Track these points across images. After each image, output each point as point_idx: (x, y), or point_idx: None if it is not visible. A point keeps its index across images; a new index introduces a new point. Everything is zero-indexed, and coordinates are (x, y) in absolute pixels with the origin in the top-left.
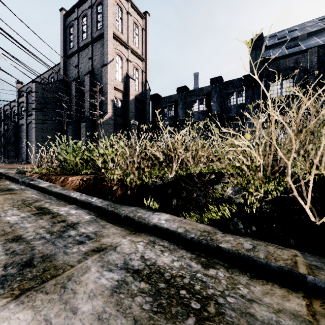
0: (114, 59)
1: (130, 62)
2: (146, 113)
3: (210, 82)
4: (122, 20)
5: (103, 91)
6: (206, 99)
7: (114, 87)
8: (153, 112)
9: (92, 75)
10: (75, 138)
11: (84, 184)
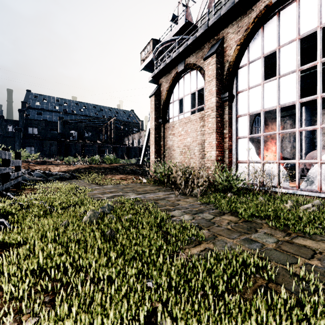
0: None
1: None
2: None
3: None
4: None
5: None
6: None
7: None
8: None
9: None
10: None
11: None
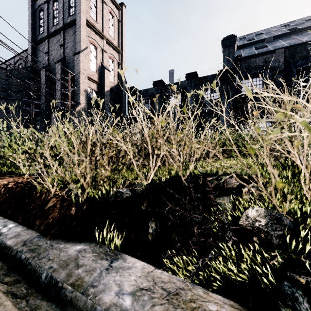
0: (87, 48)
1: (105, 53)
2: (122, 106)
3: (186, 77)
4: (97, 8)
5: (76, 80)
6: (182, 94)
7: (87, 76)
8: (129, 105)
9: (64, 64)
10: (45, 130)
11: (5, 195)
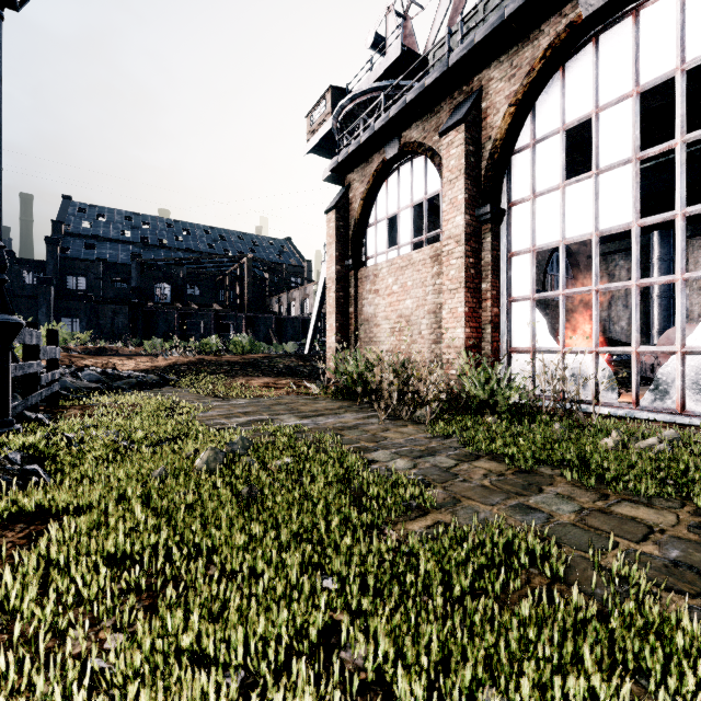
0: None
1: None
2: None
3: None
4: None
5: None
6: None
7: None
8: None
9: None
10: None
11: None
